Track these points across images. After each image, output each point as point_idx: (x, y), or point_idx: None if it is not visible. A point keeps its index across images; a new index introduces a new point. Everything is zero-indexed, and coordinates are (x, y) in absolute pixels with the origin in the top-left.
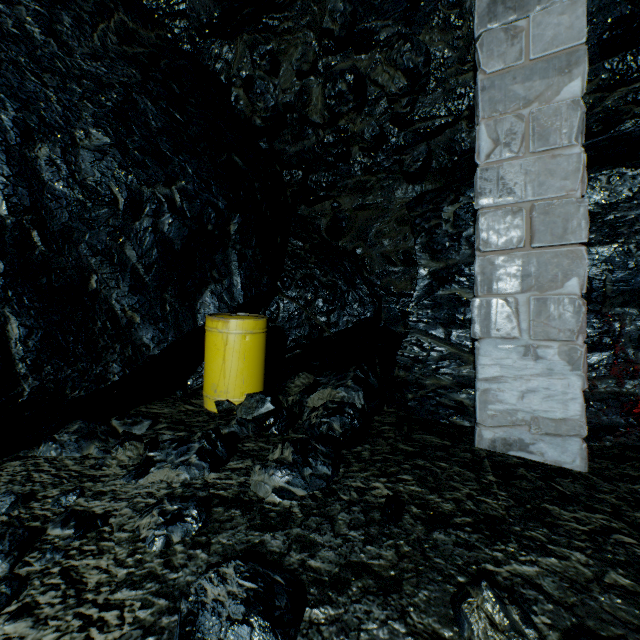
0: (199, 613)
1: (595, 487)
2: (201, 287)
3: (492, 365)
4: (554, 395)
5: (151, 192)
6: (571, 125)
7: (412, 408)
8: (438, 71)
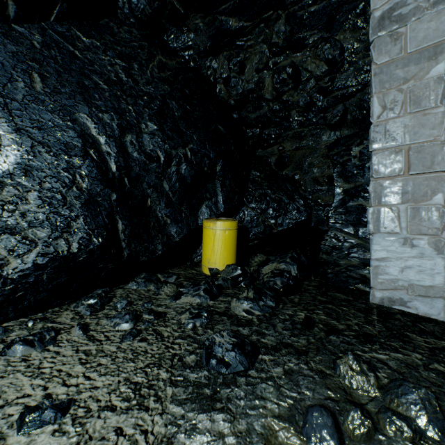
0: (213, 345)
1: None
2: (200, 203)
3: (381, 250)
4: (424, 270)
5: (176, 152)
6: (437, 93)
7: (330, 278)
8: (350, 57)
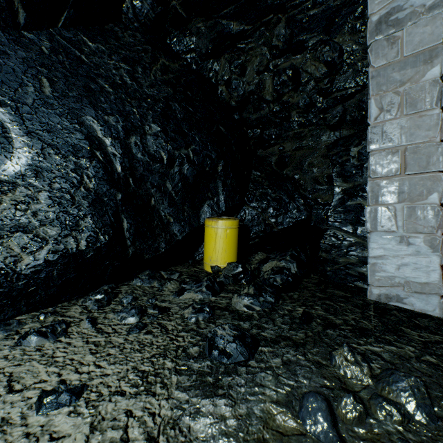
0: (215, 337)
1: None
2: (202, 202)
3: (378, 248)
4: (420, 267)
5: (178, 153)
6: (432, 96)
7: (329, 276)
8: (349, 59)
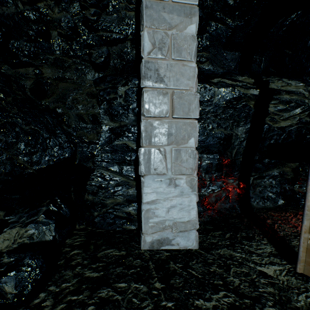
0: None
1: (207, 261)
2: None
3: (152, 193)
4: (184, 207)
5: None
6: (192, 49)
7: (98, 223)
8: (115, 1)
